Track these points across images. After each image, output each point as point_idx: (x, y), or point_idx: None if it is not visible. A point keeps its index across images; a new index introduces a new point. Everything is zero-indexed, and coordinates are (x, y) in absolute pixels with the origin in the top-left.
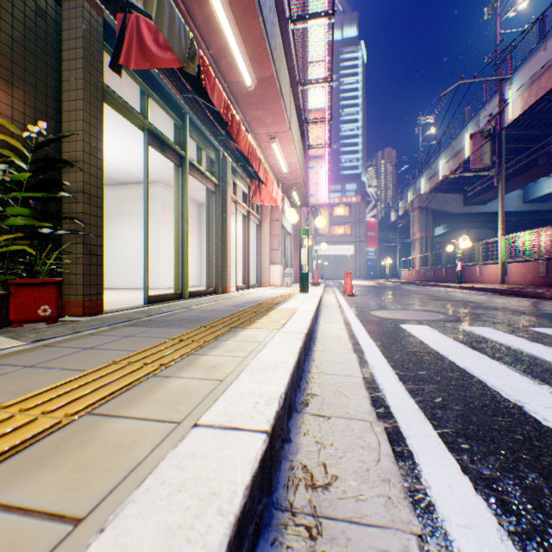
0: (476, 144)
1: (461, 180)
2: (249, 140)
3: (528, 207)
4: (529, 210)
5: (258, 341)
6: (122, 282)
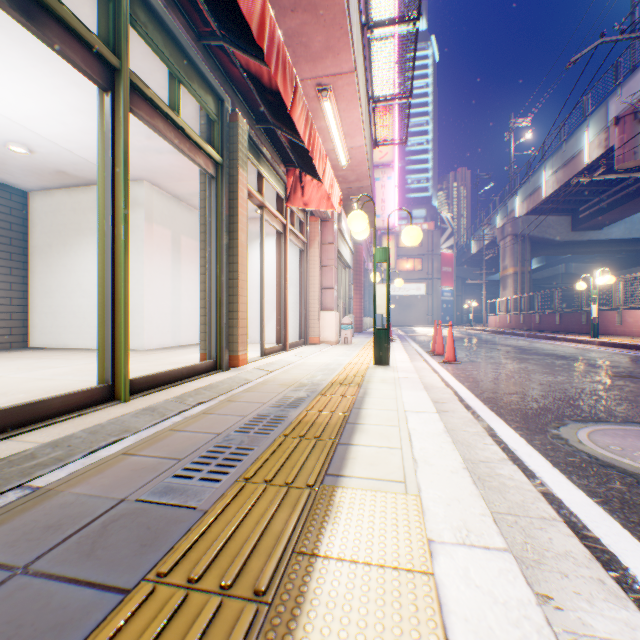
0: (626, 131)
1: (572, 197)
2: None
3: None
4: None
5: None
6: (86, 339)
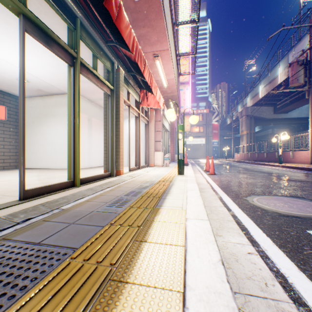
0: (294, 69)
1: (273, 98)
2: (133, 34)
3: None
4: None
5: None
6: (50, 164)
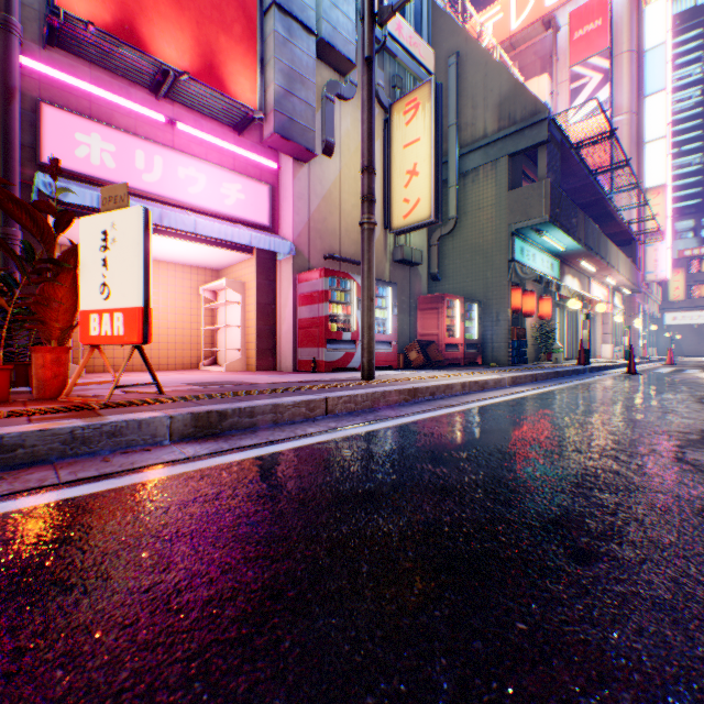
0: None
1: None
2: (594, 299)
3: None
4: None
5: (604, 364)
6: None
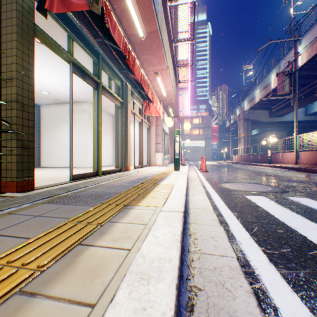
0: (280, 79)
1: (268, 102)
2: (141, 70)
3: (307, 118)
4: (308, 120)
5: (144, 224)
6: (64, 163)
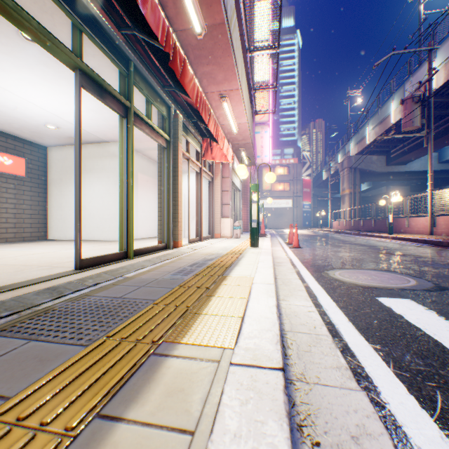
0: (407, 108)
1: (386, 144)
2: (197, 85)
3: (442, 167)
4: (443, 170)
5: (187, 430)
6: (83, 234)
